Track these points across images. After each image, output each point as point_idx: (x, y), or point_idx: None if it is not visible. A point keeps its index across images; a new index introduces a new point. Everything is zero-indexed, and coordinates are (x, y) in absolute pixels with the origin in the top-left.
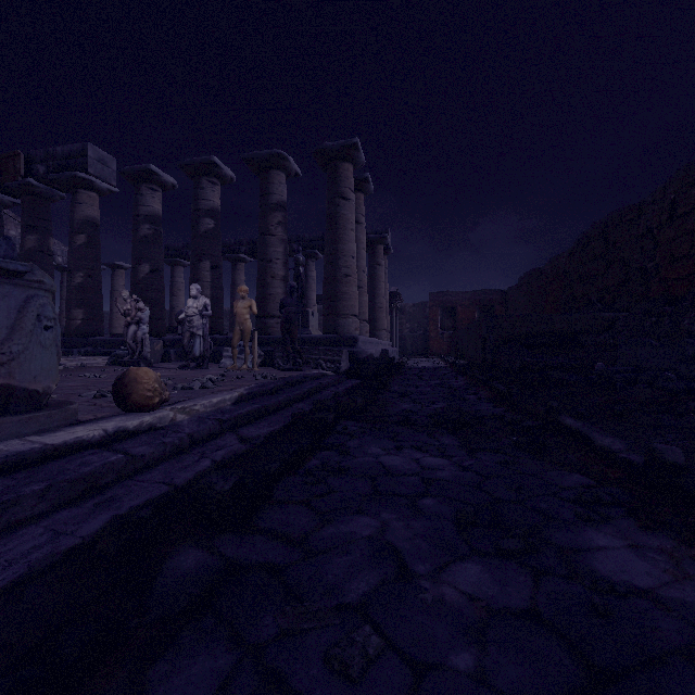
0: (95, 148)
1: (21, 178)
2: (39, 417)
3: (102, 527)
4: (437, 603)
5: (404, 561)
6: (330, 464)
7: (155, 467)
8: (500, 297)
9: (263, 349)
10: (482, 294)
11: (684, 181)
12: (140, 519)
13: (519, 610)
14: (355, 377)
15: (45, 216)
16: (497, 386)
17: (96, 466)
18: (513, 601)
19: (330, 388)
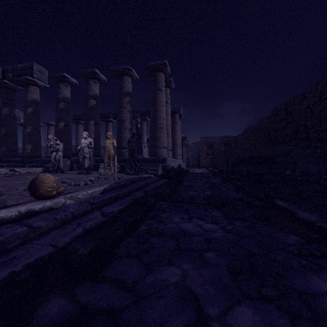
0: (37, 65)
1: (0, 80)
2: None
3: None
4: None
5: (200, 305)
6: (152, 229)
7: (48, 234)
8: (234, 139)
9: (120, 164)
10: (225, 138)
11: (326, 82)
12: (20, 281)
13: None
14: (165, 178)
15: (12, 98)
16: (237, 182)
17: (6, 236)
18: None
19: (153, 183)
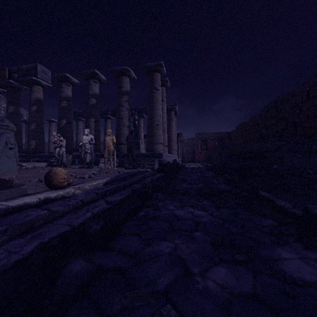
0: (40, 66)
1: (6, 80)
2: (6, 192)
3: (34, 248)
4: (204, 290)
5: (187, 266)
6: (149, 214)
7: (64, 217)
8: (227, 135)
9: (118, 159)
10: (219, 134)
11: (313, 81)
12: (52, 245)
13: (247, 294)
14: (161, 172)
15: (17, 97)
16: (227, 176)
17: (33, 217)
18: (243, 288)
19: (150, 177)
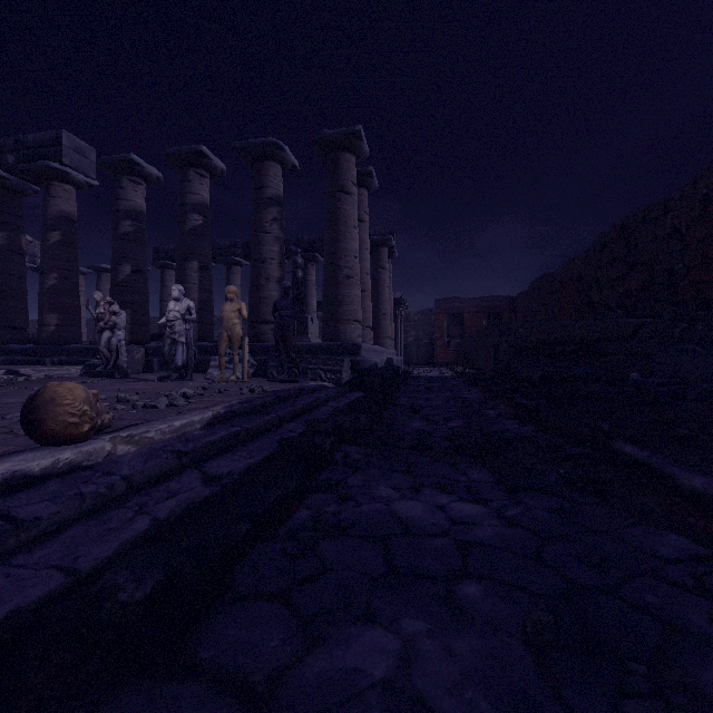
0: (70, 136)
1: None
2: None
3: None
4: None
5: None
6: (324, 518)
7: (57, 536)
8: (508, 303)
9: (256, 357)
10: (490, 301)
11: None
12: None
13: None
14: (358, 389)
15: (15, 211)
16: (519, 399)
17: None
18: None
19: (329, 402)
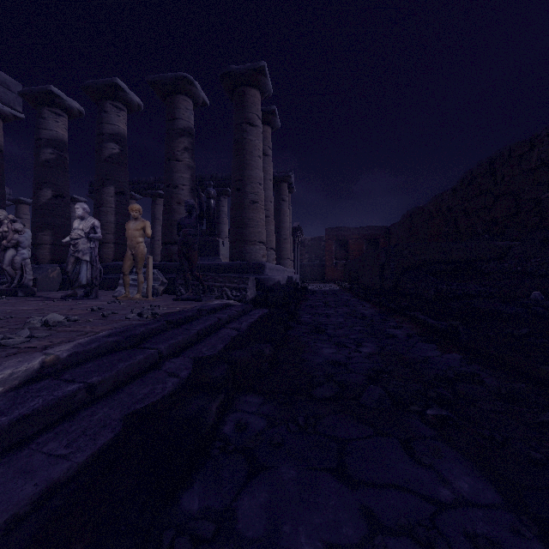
0: None
1: None
2: None
3: None
4: None
5: None
6: None
7: None
8: (384, 232)
9: (167, 276)
10: (369, 230)
11: None
12: None
13: None
14: (262, 305)
15: None
16: (424, 318)
17: None
18: None
19: (232, 323)
